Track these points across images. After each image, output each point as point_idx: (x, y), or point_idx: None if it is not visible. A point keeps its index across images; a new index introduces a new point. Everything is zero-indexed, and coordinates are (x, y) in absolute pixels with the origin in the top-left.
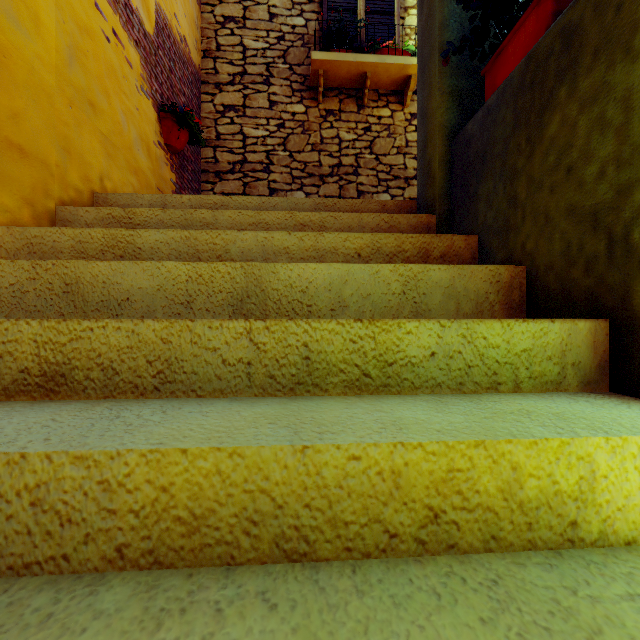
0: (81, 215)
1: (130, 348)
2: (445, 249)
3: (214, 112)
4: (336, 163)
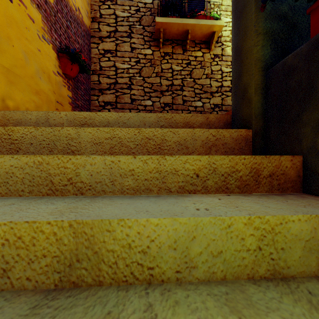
0: None
1: None
2: (273, 168)
3: (98, 54)
4: (170, 84)
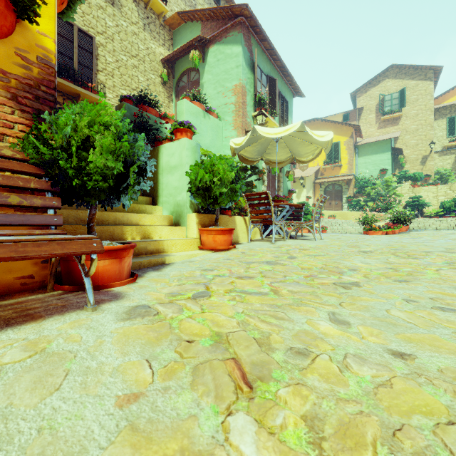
0: None
1: None
2: None
3: None
4: None
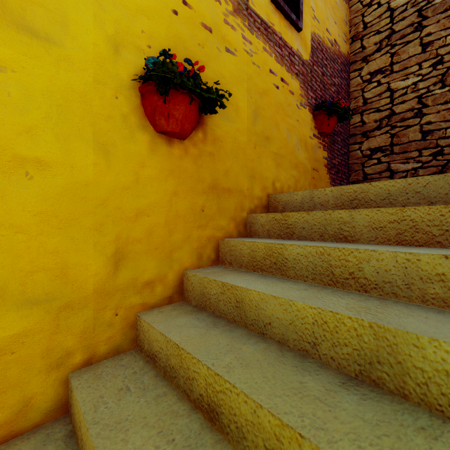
0: (258, 219)
1: (253, 423)
2: None
3: (361, 83)
4: None
